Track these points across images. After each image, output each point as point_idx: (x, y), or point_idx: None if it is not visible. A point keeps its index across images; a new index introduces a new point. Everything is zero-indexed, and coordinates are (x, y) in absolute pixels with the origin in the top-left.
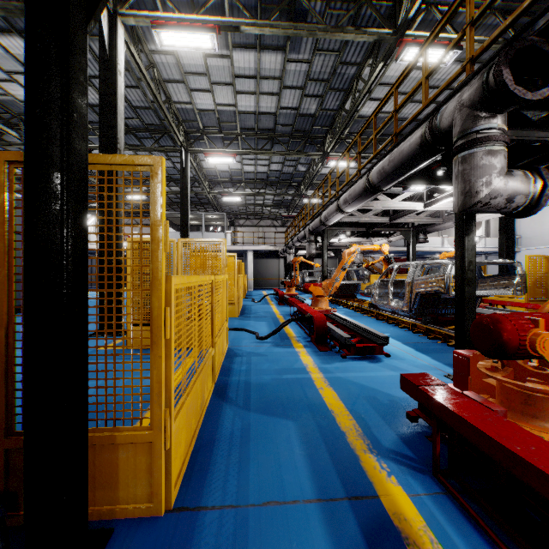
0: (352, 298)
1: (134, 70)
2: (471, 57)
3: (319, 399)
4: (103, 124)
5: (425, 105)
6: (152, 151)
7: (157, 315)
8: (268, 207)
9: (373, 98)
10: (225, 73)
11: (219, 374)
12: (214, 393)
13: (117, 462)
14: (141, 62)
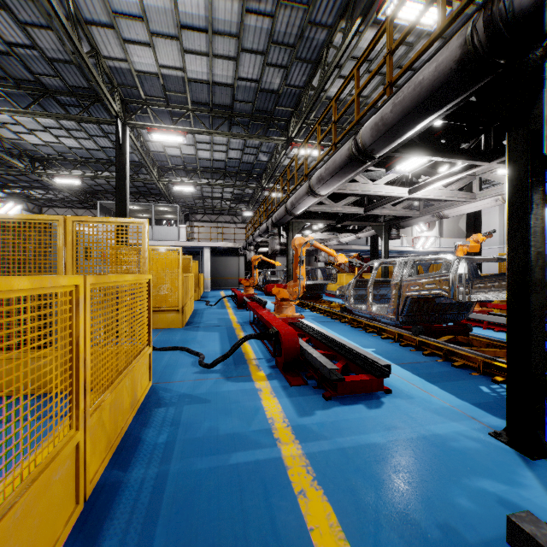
0: (319, 300)
1: (40, 1)
2: None
3: (302, 538)
4: None
5: (443, 28)
6: (79, 121)
7: None
8: (228, 201)
9: (343, 75)
10: (167, 20)
11: (109, 462)
12: (70, 540)
13: None
14: None
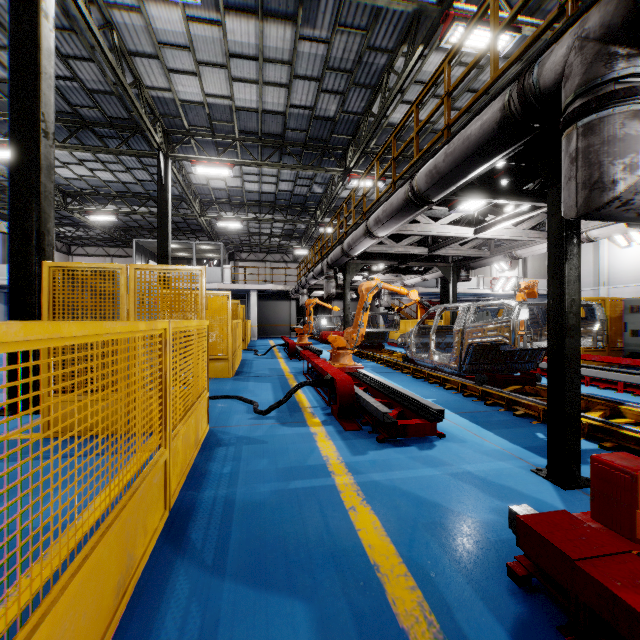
0: (380, 349)
1: (84, 33)
2: None
3: (351, 535)
4: (16, 90)
5: (495, 78)
6: (118, 154)
7: None
8: (277, 237)
9: (406, 100)
10: (215, 49)
11: (183, 485)
12: (165, 533)
13: None
14: (90, 15)
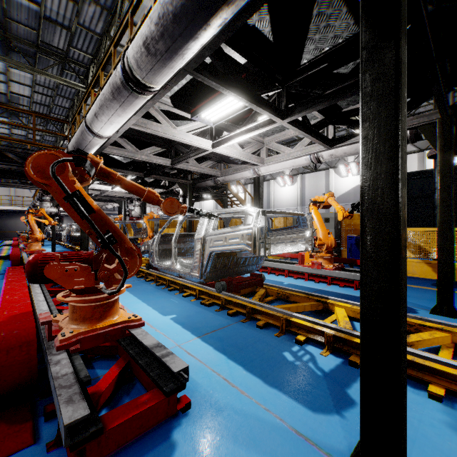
0: None
1: None
2: None
3: None
4: None
5: None
6: None
7: None
8: None
9: None
10: None
11: None
12: None
13: None
14: None
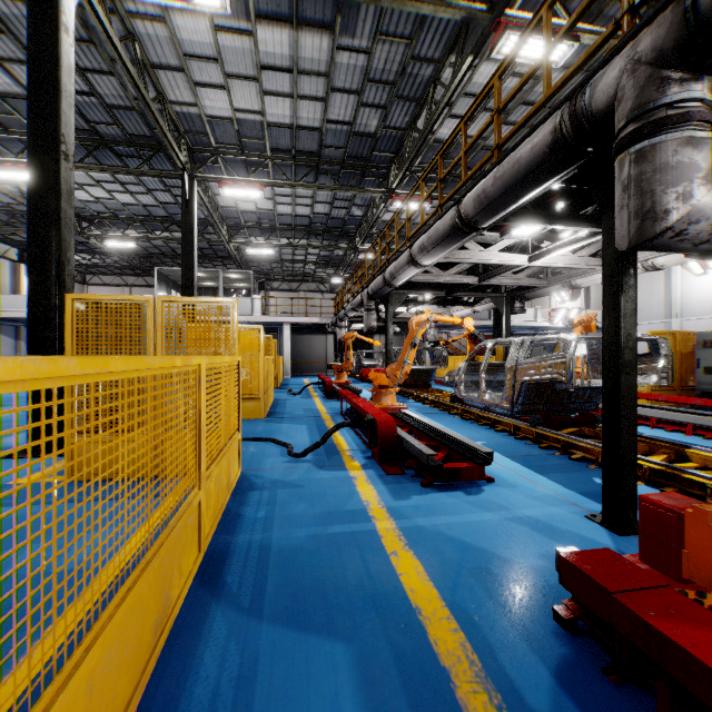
0: (426, 388)
1: (103, 45)
2: (632, 5)
3: (392, 579)
4: (35, 110)
5: (548, 96)
6: (139, 175)
7: None
8: (312, 265)
9: (455, 114)
10: (245, 60)
11: (216, 529)
12: (199, 576)
13: None
14: (111, 26)
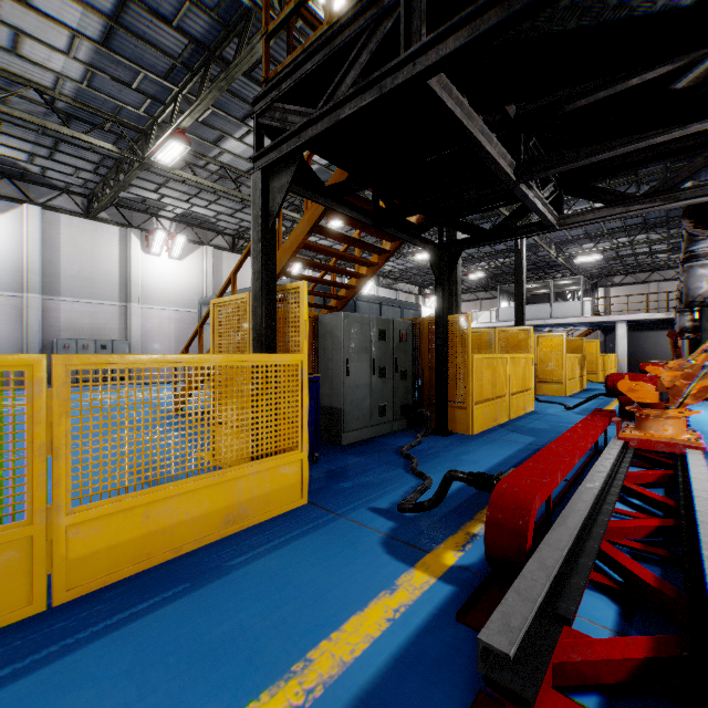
0: None
1: None
2: None
3: None
4: None
5: None
6: None
7: (468, 367)
8: (661, 253)
9: None
10: None
11: (515, 417)
12: (507, 422)
13: (456, 415)
14: None
